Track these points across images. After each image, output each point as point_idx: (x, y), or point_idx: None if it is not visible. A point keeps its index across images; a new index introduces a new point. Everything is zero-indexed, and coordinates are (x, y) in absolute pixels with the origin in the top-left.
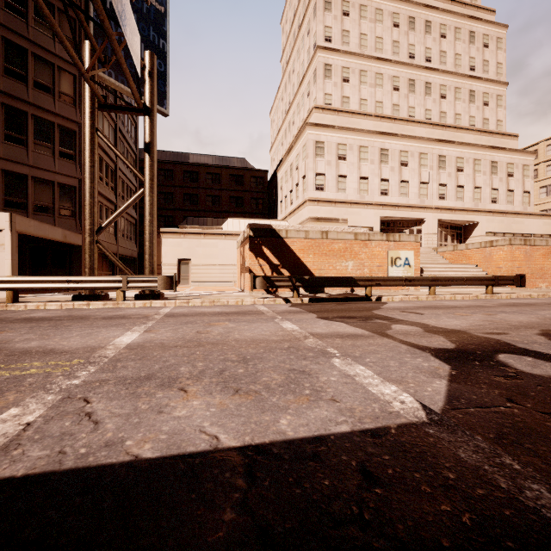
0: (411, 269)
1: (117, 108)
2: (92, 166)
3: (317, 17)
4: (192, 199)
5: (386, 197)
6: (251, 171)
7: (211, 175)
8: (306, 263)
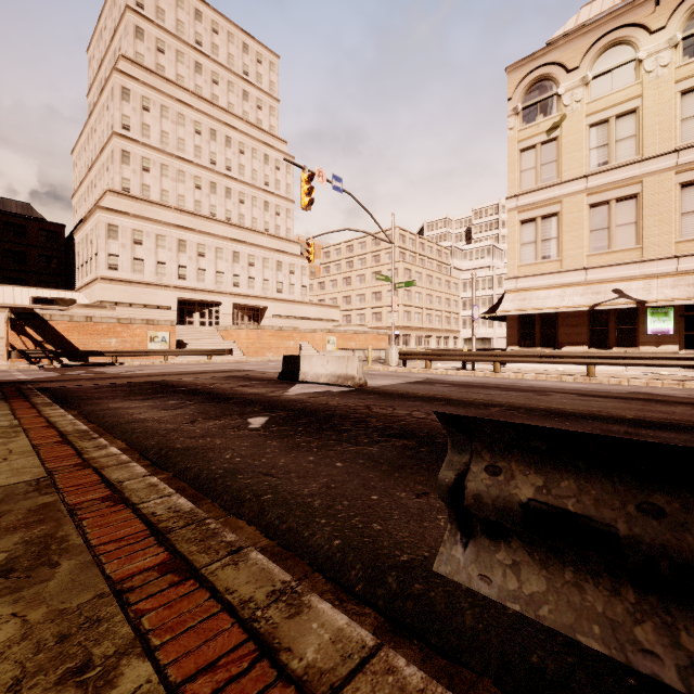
0: (168, 345)
1: None
2: None
3: (114, 103)
4: None
5: (184, 281)
6: (40, 223)
7: None
8: (71, 340)
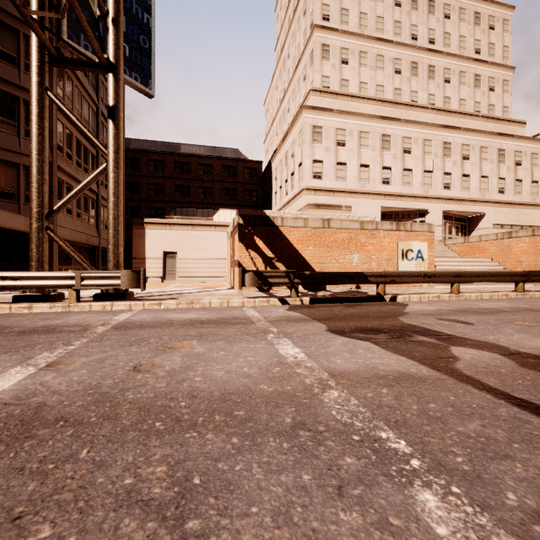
0: (425, 263)
1: (73, 64)
2: (40, 134)
3: None
4: (183, 191)
5: (387, 186)
6: (245, 162)
7: (203, 166)
8: (304, 255)
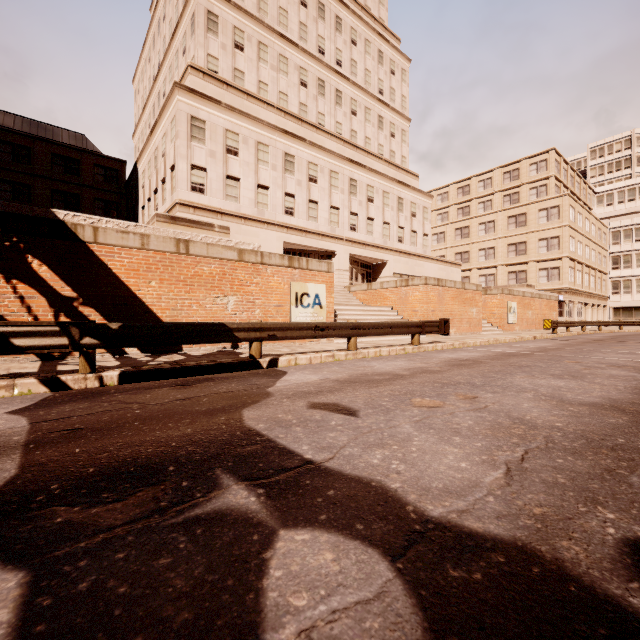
0: (323, 312)
1: None
2: None
3: None
4: None
5: (291, 218)
6: (96, 157)
7: (10, 146)
8: (142, 296)
